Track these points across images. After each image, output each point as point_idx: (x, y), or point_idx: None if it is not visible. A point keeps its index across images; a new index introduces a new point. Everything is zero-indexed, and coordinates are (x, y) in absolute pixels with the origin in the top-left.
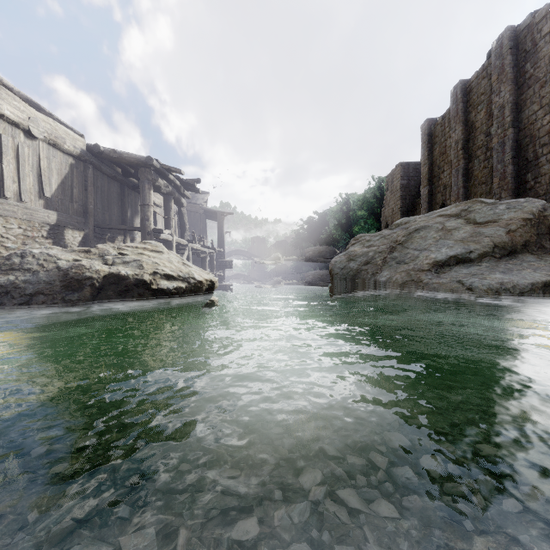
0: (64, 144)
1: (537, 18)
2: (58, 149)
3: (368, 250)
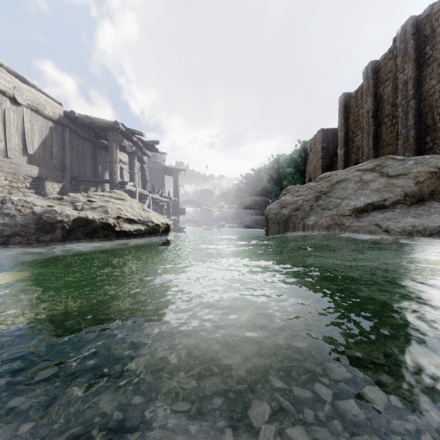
0: (45, 110)
1: (435, 9)
2: (40, 114)
3: (297, 199)
